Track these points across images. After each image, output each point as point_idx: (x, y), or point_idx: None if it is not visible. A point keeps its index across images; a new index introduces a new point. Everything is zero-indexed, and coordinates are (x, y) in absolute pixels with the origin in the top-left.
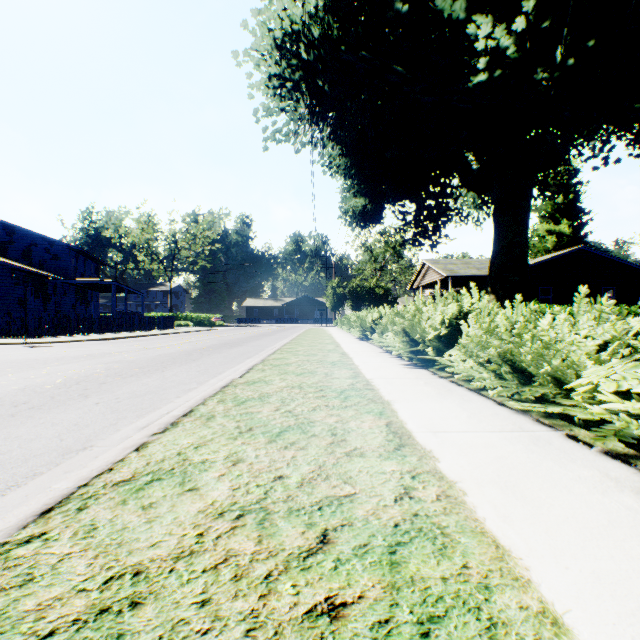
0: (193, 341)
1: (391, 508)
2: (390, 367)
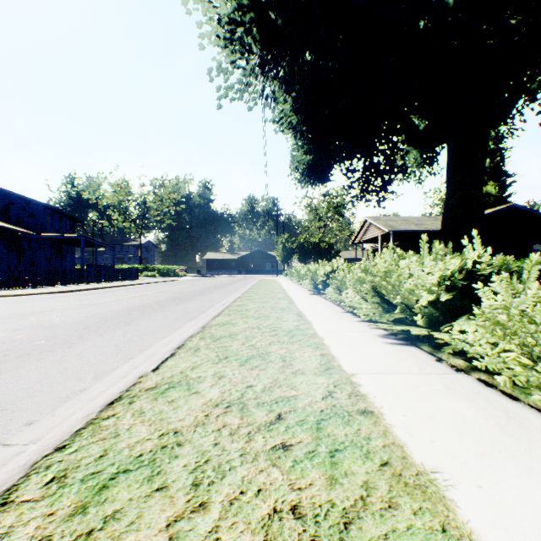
0: (146, 294)
1: None
2: (366, 342)
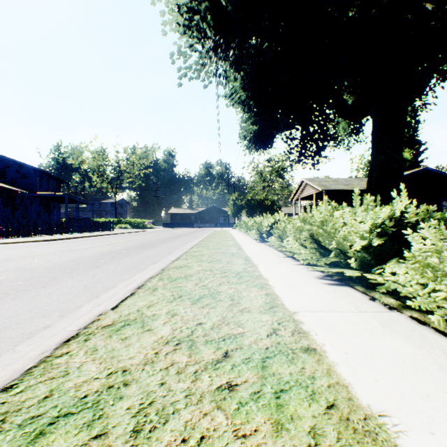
0: (118, 242)
1: None
2: (306, 282)
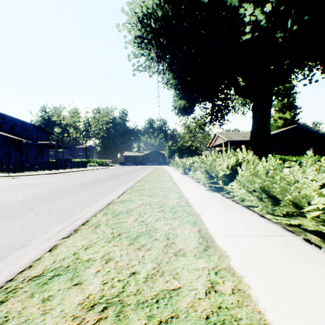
0: (96, 175)
1: (203, 301)
2: (199, 191)
